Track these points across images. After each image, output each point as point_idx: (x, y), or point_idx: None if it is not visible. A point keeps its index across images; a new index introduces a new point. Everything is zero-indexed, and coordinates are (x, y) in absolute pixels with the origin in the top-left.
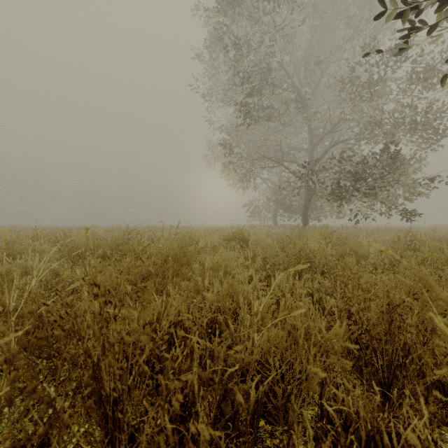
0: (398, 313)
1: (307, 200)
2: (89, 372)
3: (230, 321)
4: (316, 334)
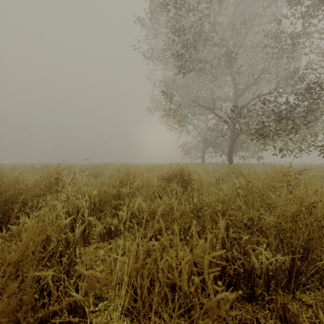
0: None
1: (232, 142)
2: None
3: None
4: None
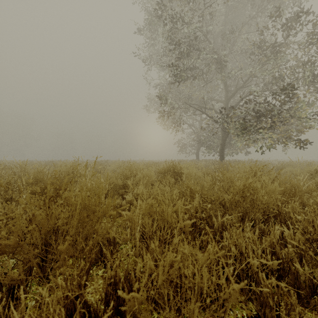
0: None
1: (223, 140)
2: None
3: None
4: None
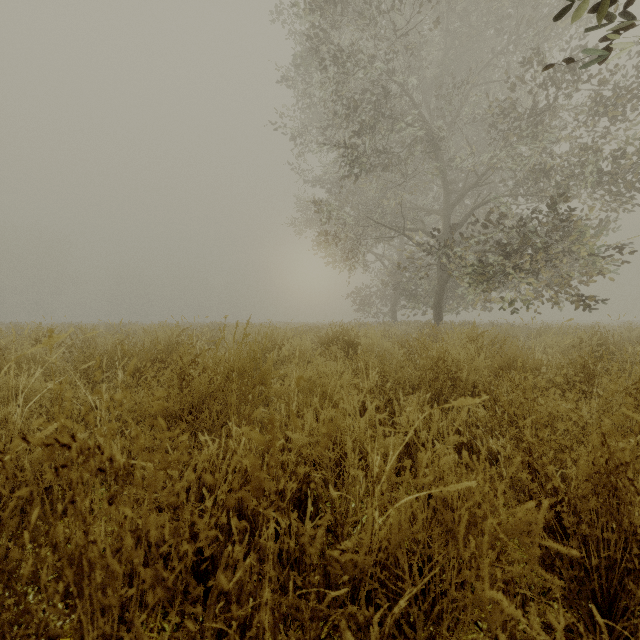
0: (630, 477)
1: (441, 285)
2: (57, 610)
3: (331, 477)
4: (483, 516)
